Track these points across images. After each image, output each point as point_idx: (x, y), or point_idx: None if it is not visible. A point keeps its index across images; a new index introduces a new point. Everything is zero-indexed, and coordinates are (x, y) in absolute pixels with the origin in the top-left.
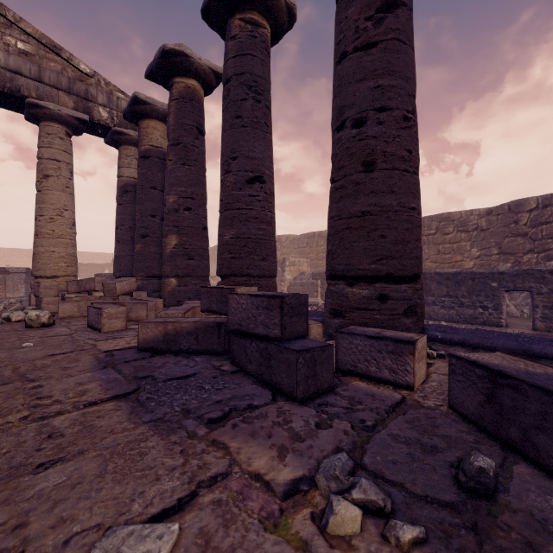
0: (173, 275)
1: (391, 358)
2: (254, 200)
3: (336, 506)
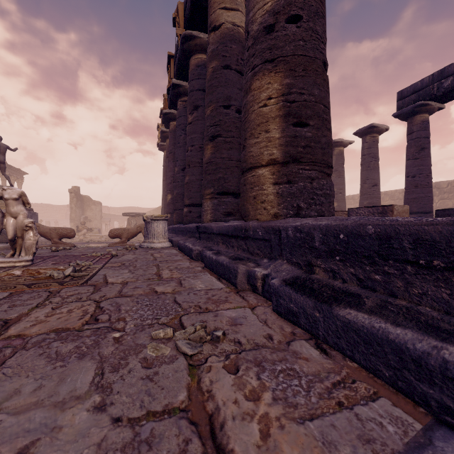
0: None
1: None
2: (374, 192)
3: None
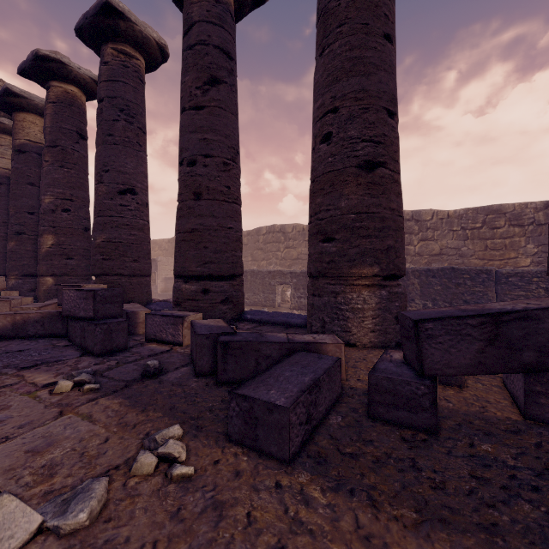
0: (49, 274)
1: (173, 327)
2: (125, 209)
3: (60, 381)
